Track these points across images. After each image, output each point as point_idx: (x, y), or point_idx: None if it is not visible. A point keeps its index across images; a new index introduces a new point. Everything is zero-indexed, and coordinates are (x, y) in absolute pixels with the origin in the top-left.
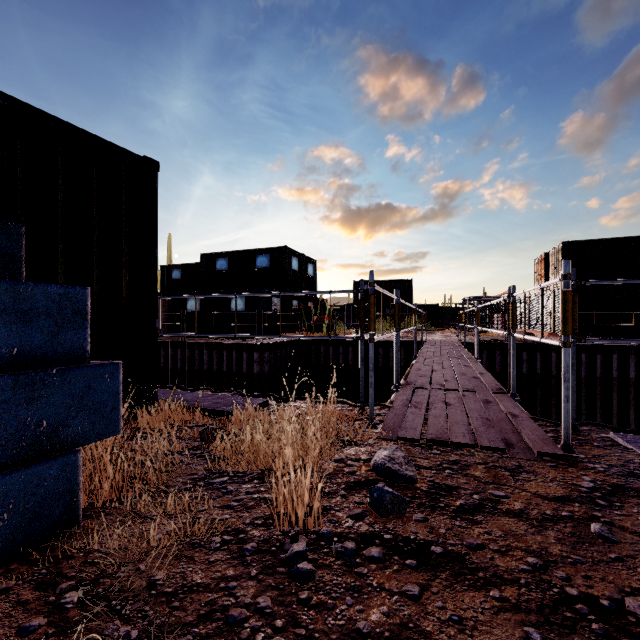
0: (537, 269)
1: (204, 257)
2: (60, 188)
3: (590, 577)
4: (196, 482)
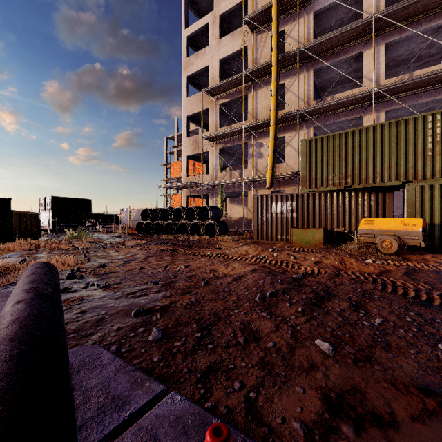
0: (41, 202)
1: None
2: None
3: None
4: None
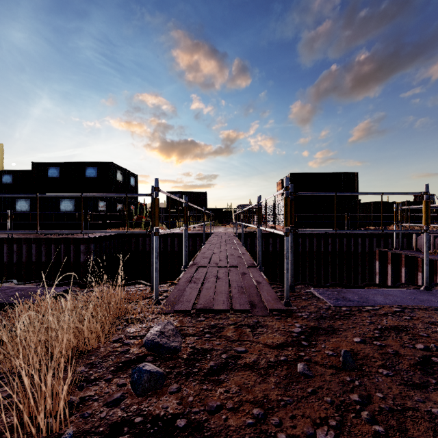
0: (278, 188)
1: (35, 165)
2: None
3: (295, 416)
4: None
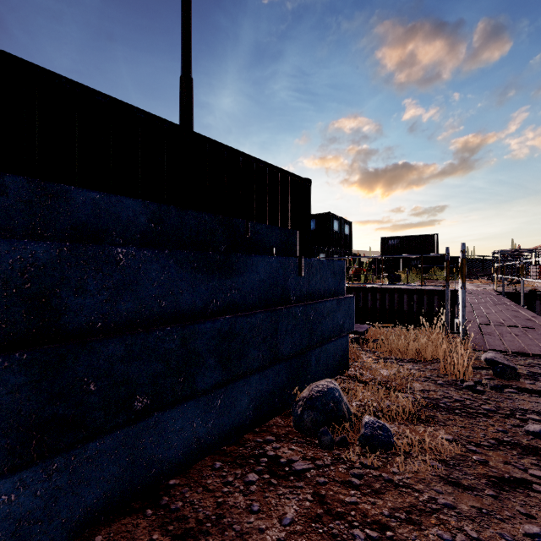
0: None
1: None
2: (278, 204)
3: None
4: (377, 360)
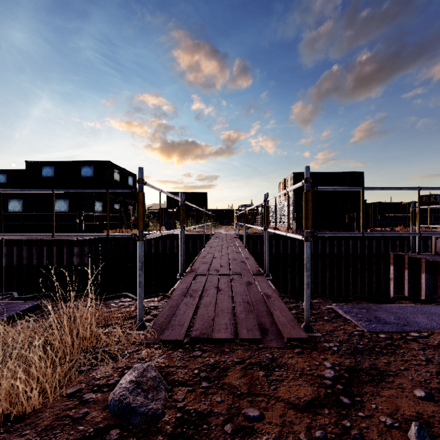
0: (280, 188)
1: (29, 164)
2: None
3: None
4: None
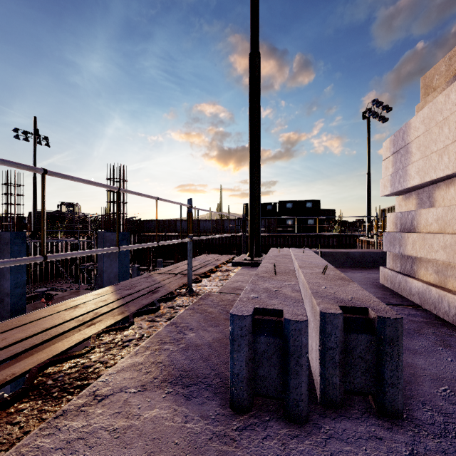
0: None
1: (280, 202)
2: None
3: None
4: None
